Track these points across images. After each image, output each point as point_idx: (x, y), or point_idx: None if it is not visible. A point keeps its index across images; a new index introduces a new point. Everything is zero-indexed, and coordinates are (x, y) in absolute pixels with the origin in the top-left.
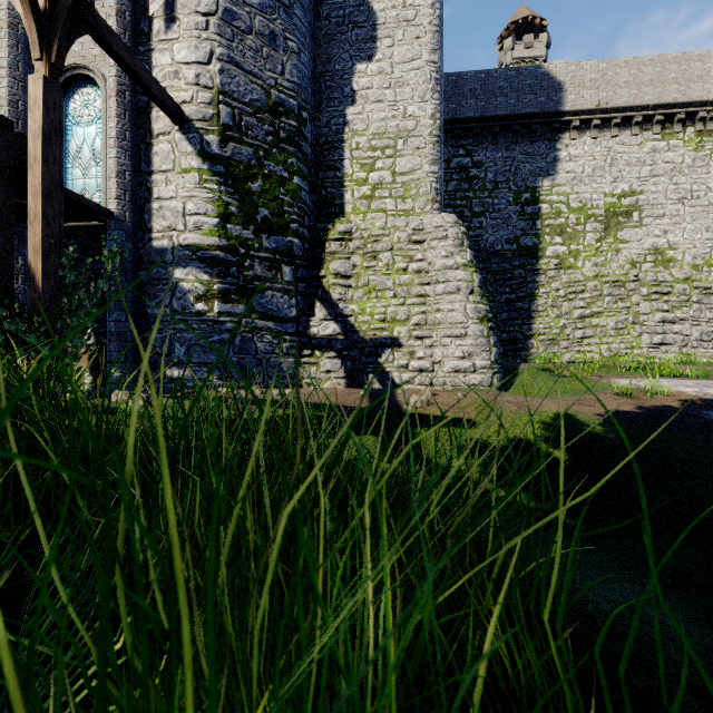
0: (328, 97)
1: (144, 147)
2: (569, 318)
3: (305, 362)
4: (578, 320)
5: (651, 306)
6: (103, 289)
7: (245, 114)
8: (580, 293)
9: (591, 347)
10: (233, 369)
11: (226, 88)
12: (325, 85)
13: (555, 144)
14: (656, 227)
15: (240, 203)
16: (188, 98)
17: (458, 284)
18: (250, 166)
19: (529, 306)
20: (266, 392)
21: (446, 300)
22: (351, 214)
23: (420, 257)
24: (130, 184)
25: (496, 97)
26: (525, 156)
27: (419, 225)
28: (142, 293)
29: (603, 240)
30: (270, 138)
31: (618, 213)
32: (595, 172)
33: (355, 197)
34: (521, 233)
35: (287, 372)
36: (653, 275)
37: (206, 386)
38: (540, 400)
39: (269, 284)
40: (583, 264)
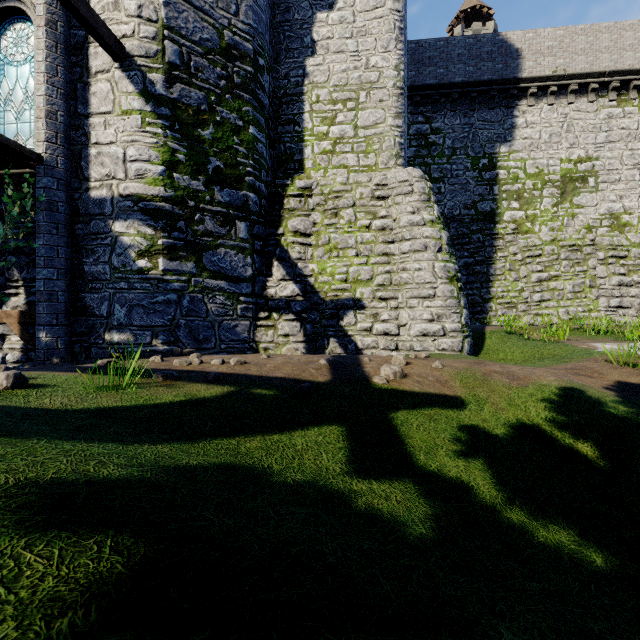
0: (286, 48)
1: (80, 87)
2: (527, 281)
3: (262, 325)
4: (536, 283)
5: (607, 270)
6: (5, 235)
7: (194, 53)
8: (538, 257)
9: (548, 310)
10: (180, 332)
11: (173, 23)
12: (284, 35)
13: (512, 111)
14: (612, 192)
15: (188, 150)
16: (129, 32)
17: (425, 241)
18: (200, 111)
19: (487, 270)
20: (207, 361)
21: (412, 258)
22: (311, 170)
23: (384, 214)
24: (63, 126)
25: (454, 64)
26: (482, 123)
27: (383, 180)
28: (78, 249)
29: (559, 205)
30: (222, 82)
31: (575, 178)
32: (552, 138)
33: (316, 152)
34: (479, 198)
35: (242, 336)
36: (609, 239)
37: (149, 351)
38: (531, 370)
39: (221, 241)
40: (539, 229)
